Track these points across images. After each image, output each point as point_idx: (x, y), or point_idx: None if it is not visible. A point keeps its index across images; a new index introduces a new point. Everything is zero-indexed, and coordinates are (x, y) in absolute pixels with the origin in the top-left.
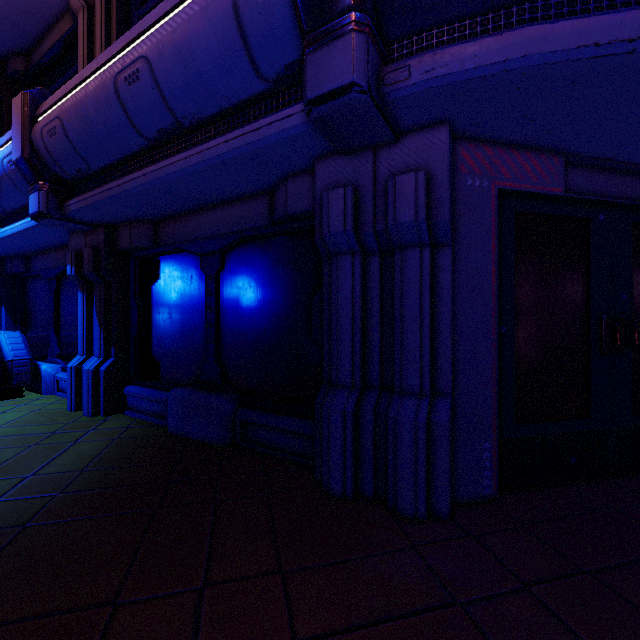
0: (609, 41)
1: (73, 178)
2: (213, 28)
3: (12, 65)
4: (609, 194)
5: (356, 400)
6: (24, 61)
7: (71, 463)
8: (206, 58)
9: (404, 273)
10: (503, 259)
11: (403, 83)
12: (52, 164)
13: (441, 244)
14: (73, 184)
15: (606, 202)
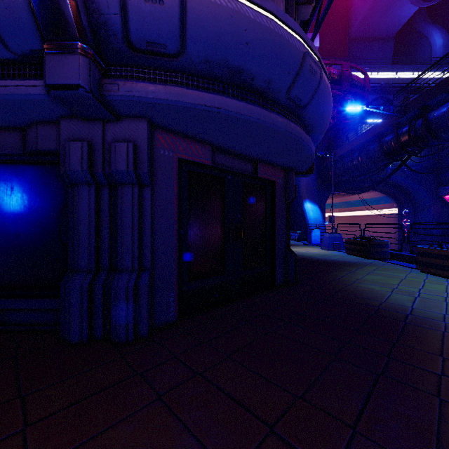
0: (210, 105)
1: None
2: None
3: None
4: (232, 167)
5: (91, 279)
6: None
7: None
8: None
9: (123, 200)
10: (182, 195)
11: (115, 93)
12: None
13: (145, 185)
14: None
15: (231, 171)
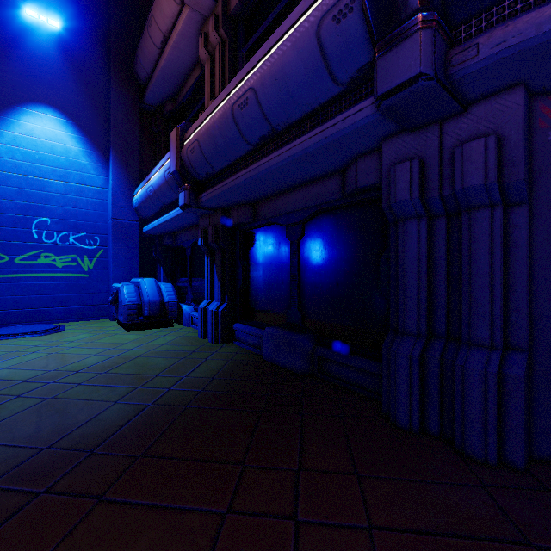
0: None
1: (204, 179)
2: (301, 56)
3: (166, 108)
4: None
5: (422, 347)
6: (172, 104)
7: (206, 372)
8: (295, 79)
9: (472, 232)
10: None
11: (471, 61)
12: (192, 171)
13: (515, 202)
14: (203, 183)
15: None
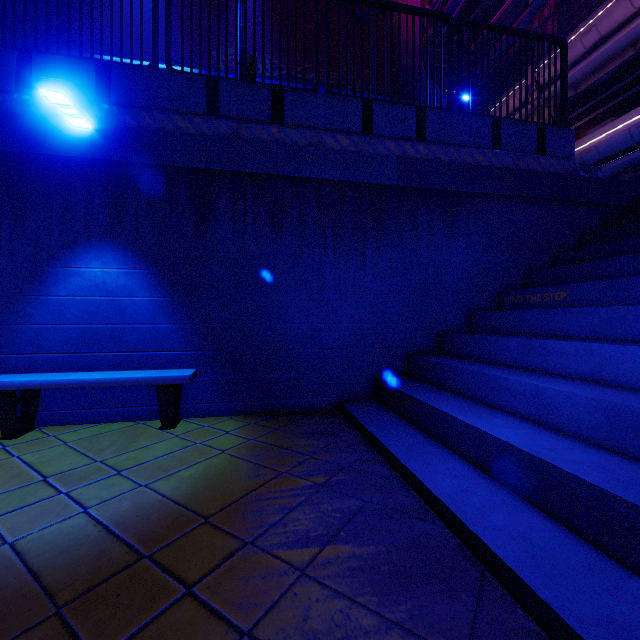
0: None
1: None
2: (620, 137)
3: None
4: None
5: None
6: None
7: None
8: (617, 143)
9: None
10: None
11: None
12: None
13: None
14: None
15: None
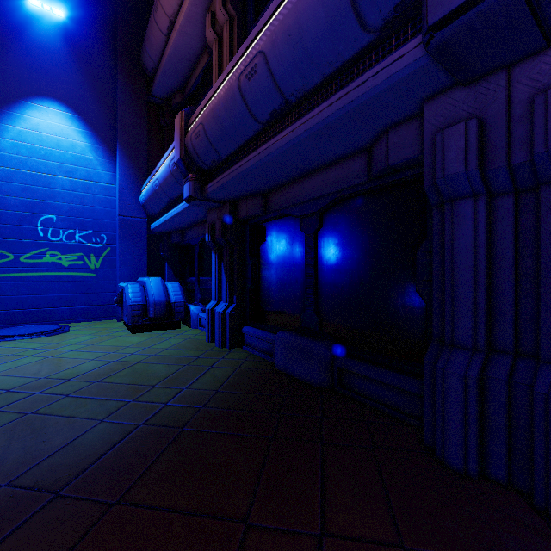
0: None
1: (210, 168)
2: None
3: (174, 100)
4: None
5: (481, 365)
6: (181, 95)
7: (209, 383)
8: (313, 31)
9: None
10: None
11: None
12: (197, 160)
13: None
14: (209, 173)
15: None
